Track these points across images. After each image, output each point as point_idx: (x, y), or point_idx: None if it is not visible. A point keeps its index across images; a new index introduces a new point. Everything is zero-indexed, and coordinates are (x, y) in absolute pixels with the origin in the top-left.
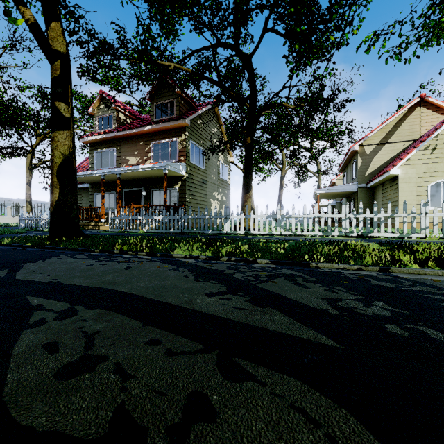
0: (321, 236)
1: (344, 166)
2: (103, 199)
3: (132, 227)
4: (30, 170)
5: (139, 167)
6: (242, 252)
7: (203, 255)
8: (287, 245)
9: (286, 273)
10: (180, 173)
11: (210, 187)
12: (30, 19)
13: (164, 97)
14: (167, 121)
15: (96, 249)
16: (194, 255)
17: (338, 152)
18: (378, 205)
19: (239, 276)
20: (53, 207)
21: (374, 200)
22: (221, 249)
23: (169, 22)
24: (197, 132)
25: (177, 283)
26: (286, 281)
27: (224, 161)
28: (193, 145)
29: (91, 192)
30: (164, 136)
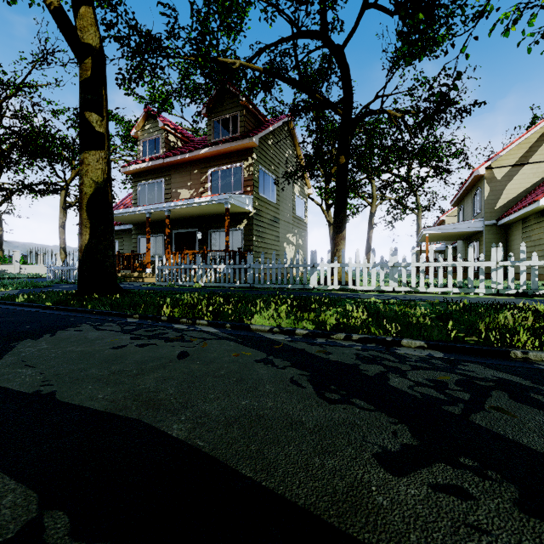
0: (457, 293)
1: (460, 197)
2: (148, 243)
3: (184, 279)
4: (64, 210)
5: (194, 201)
6: (363, 323)
7: (301, 328)
8: (428, 310)
9: (489, 377)
10: (246, 208)
11: (283, 227)
12: (53, 2)
13: (224, 110)
14: (229, 142)
15: (135, 313)
16: (286, 328)
17: (445, 182)
18: (515, 248)
19: (403, 385)
20: (81, 252)
21: (508, 242)
22: (327, 317)
23: (232, 9)
24: (267, 155)
25: (287, 406)
26: (523, 406)
27: (300, 194)
28: (263, 172)
29: (134, 235)
30: (225, 161)
